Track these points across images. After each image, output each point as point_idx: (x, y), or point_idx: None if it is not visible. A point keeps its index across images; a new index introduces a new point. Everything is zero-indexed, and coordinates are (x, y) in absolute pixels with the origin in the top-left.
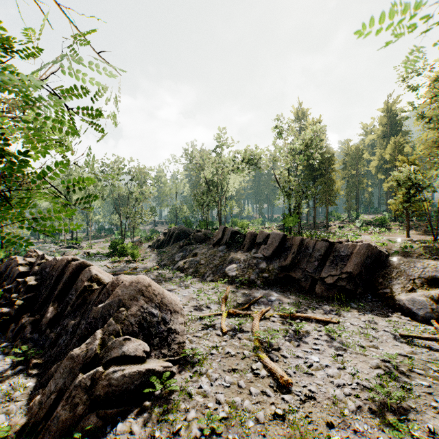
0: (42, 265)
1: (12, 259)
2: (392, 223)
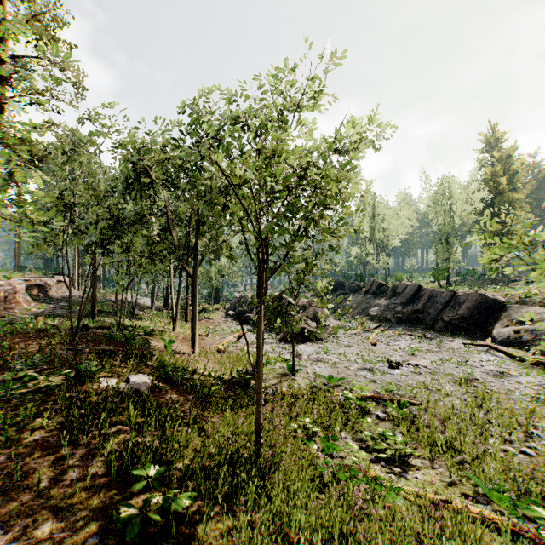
0: None
1: (241, 295)
2: None
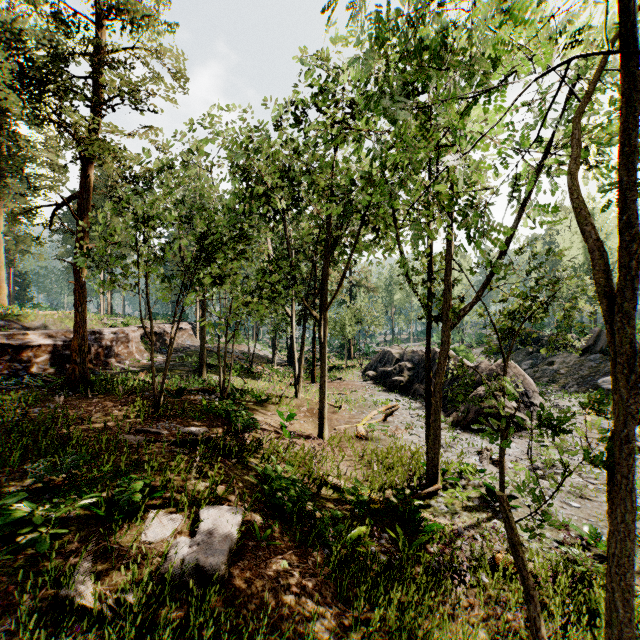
0: (411, 354)
1: (385, 349)
2: None
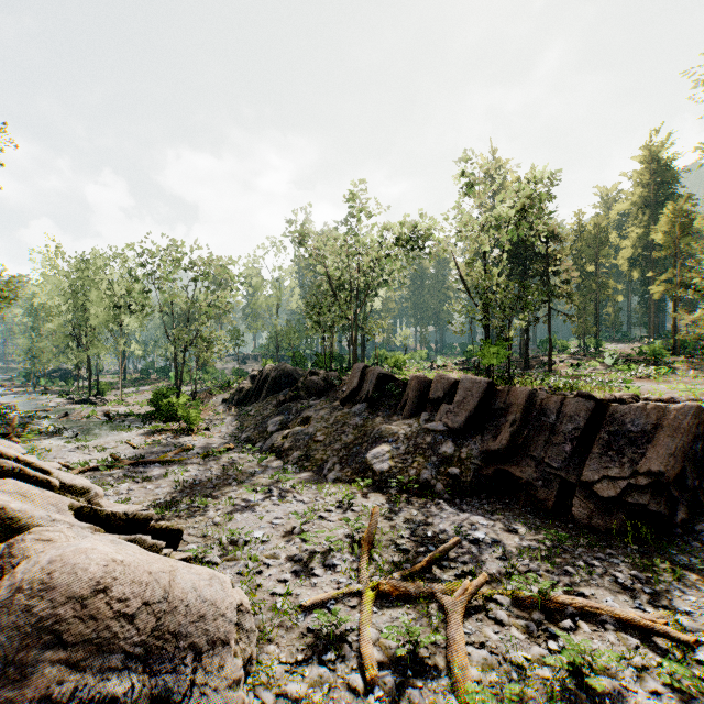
0: None
1: None
2: (670, 359)
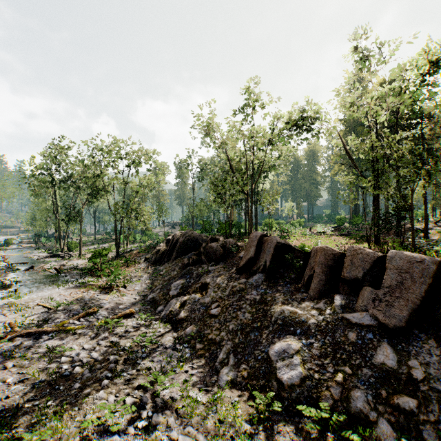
0: None
1: None
2: None
